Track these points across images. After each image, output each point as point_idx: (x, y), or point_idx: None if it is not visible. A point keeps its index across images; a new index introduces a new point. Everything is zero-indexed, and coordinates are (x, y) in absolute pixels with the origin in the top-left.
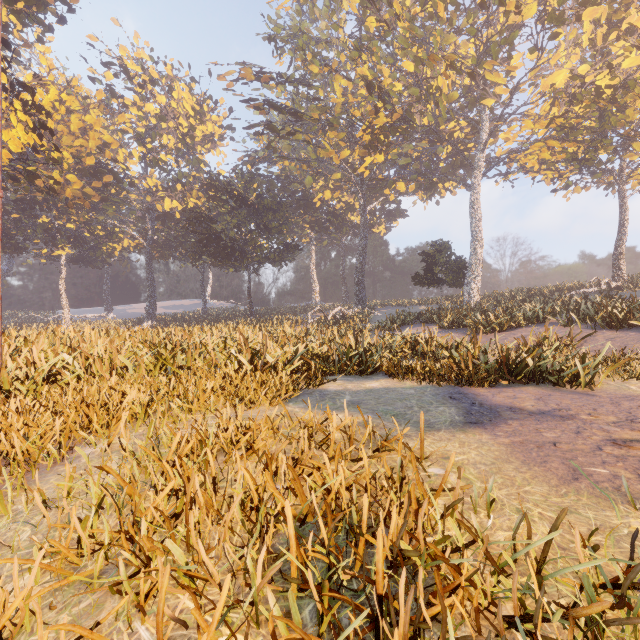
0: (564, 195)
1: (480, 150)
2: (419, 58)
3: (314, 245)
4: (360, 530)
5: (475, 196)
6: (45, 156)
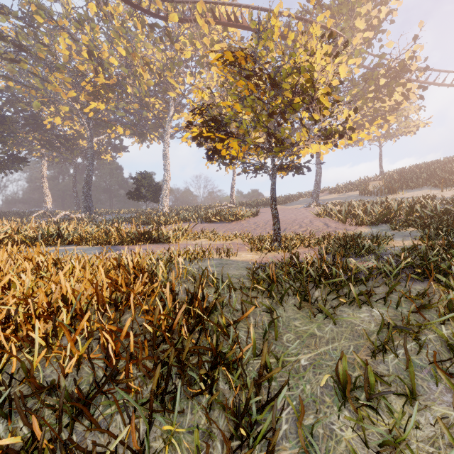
0: None
1: (169, 121)
2: (128, 49)
3: (46, 160)
4: (1, 261)
5: (166, 148)
6: None
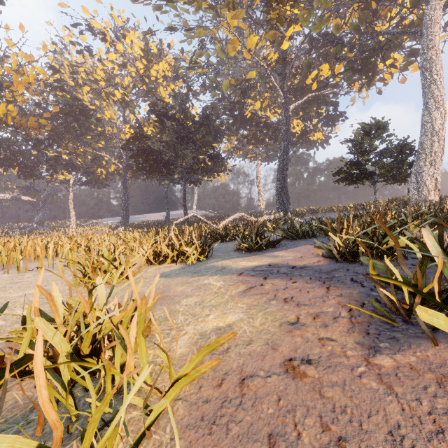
0: None
1: None
2: None
3: (260, 160)
4: None
5: (430, 40)
6: (35, 104)
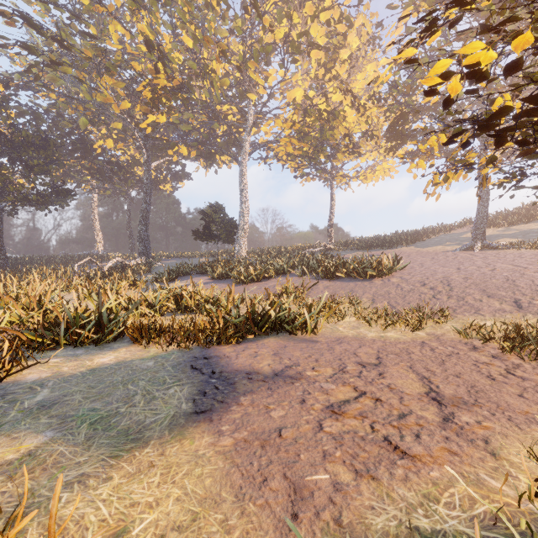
0: (301, 182)
1: (247, 134)
2: (197, 37)
3: (97, 193)
4: None
5: (243, 170)
6: None
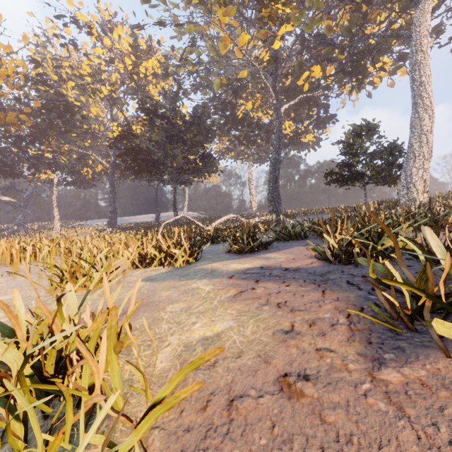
0: None
1: None
2: None
3: (251, 161)
4: None
5: (419, 43)
6: (15, 98)
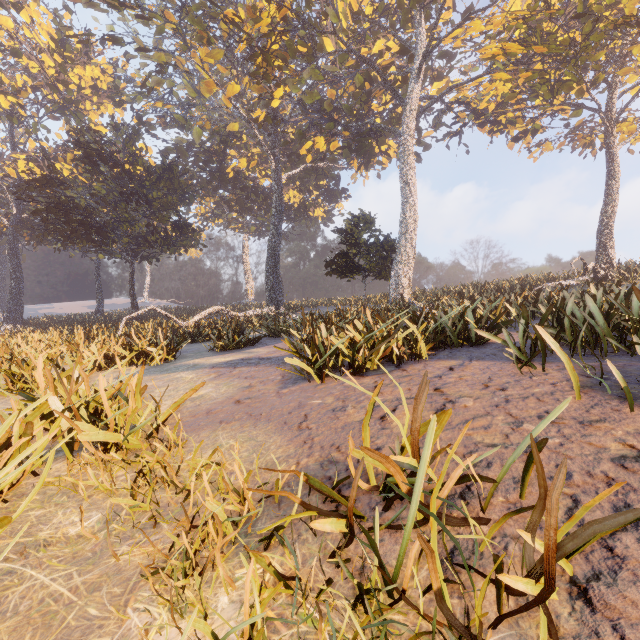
0: (530, 155)
1: (413, 79)
2: None
3: (247, 233)
4: None
5: (406, 146)
6: None
